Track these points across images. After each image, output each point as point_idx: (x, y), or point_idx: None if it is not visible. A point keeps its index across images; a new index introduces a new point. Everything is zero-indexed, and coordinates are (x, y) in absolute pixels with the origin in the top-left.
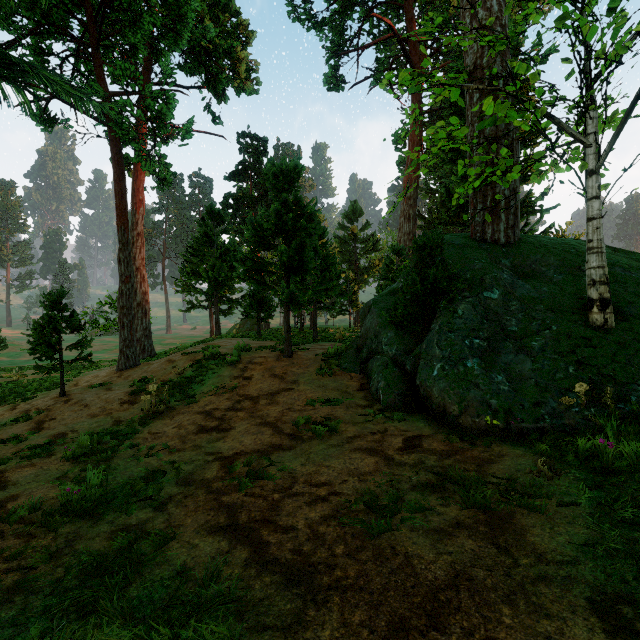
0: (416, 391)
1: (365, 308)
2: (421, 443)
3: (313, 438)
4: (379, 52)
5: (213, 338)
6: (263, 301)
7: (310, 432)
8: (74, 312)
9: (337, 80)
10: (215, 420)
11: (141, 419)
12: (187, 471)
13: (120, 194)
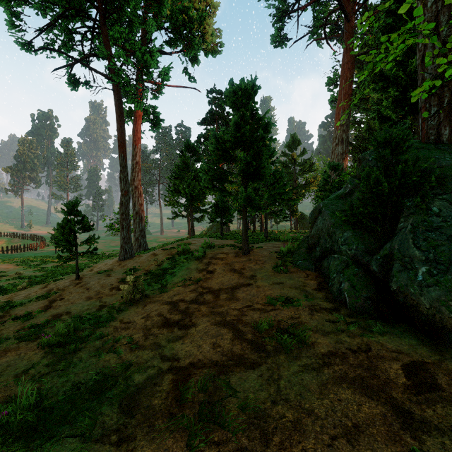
0: (391, 296)
1: (315, 211)
2: (435, 380)
3: (279, 351)
4: (315, 12)
5: (188, 237)
6: (225, 209)
7: (274, 341)
8: (85, 216)
9: (281, 38)
10: (179, 313)
11: (120, 305)
12: (137, 384)
13: (120, 130)
